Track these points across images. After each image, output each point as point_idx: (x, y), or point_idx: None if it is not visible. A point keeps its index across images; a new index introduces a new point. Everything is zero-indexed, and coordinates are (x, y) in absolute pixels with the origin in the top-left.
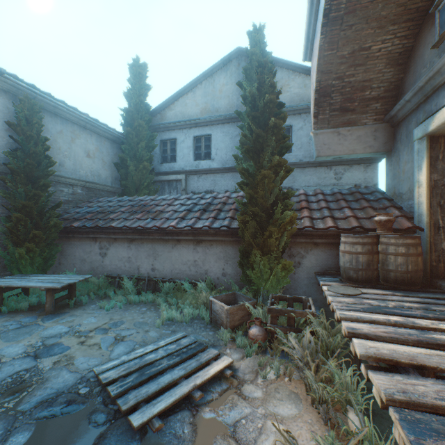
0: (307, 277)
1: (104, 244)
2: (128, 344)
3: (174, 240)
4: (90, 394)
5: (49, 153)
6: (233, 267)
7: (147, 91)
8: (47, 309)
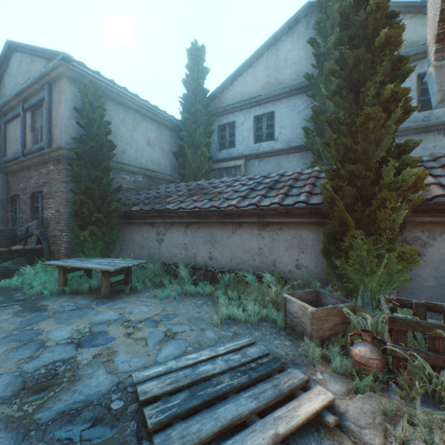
0: (433, 275)
1: (161, 229)
2: (178, 344)
3: (235, 223)
4: (123, 414)
5: (112, 141)
6: (311, 257)
7: (204, 74)
8: (103, 292)
